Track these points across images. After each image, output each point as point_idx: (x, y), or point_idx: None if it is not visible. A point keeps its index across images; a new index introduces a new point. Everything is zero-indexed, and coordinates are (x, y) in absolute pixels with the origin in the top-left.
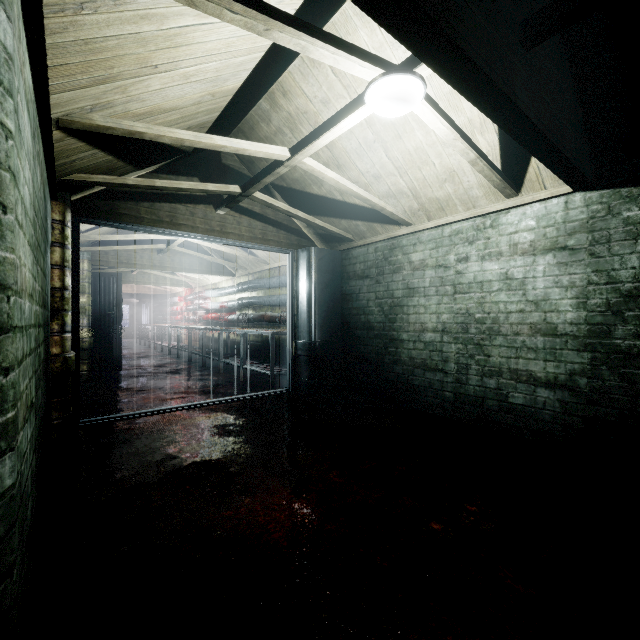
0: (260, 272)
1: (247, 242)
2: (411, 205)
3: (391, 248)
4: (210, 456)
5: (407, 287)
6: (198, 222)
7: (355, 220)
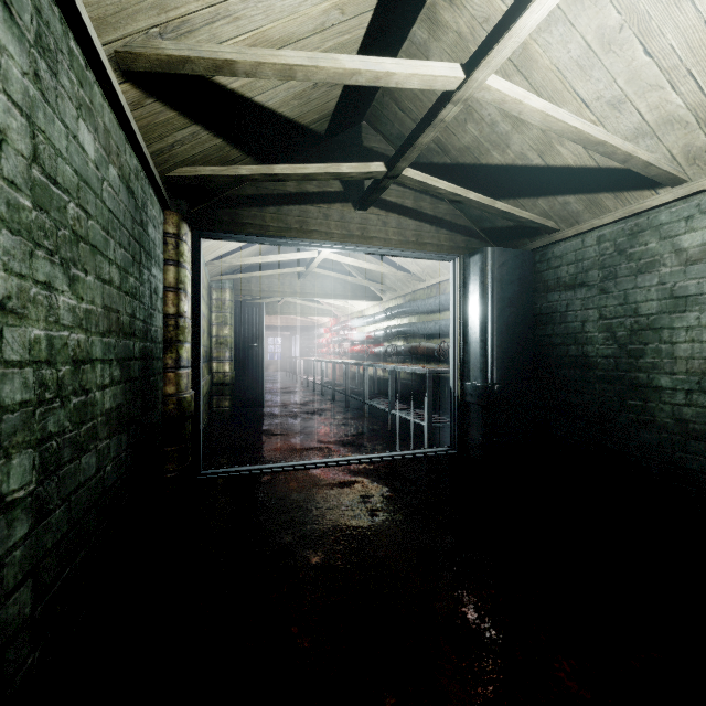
0: (412, 293)
1: (395, 248)
2: (689, 142)
3: (632, 232)
4: (337, 562)
5: (670, 295)
6: (333, 226)
7: (563, 195)
